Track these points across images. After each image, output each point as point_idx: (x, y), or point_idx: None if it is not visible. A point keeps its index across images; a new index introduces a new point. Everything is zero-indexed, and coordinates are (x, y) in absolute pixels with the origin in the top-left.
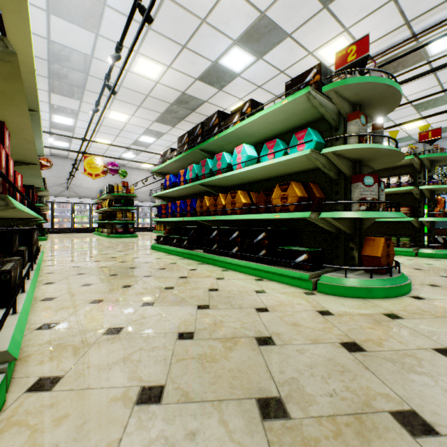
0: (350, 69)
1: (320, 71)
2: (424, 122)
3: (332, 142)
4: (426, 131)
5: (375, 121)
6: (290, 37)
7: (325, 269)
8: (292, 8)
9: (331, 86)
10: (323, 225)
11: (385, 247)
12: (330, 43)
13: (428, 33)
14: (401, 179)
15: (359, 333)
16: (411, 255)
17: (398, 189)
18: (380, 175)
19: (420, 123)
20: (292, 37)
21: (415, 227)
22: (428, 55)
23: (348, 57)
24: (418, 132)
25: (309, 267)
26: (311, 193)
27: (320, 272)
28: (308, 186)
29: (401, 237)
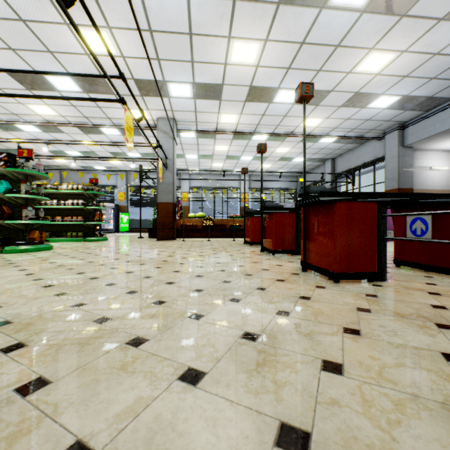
0: (26, 158)
1: (8, 156)
2: (121, 162)
3: (17, 188)
4: (93, 179)
5: (89, 153)
6: (1, 89)
7: (11, 245)
8: (0, 79)
9: (11, 169)
10: (9, 226)
11: (39, 234)
12: (38, 105)
13: (97, 127)
14: (79, 201)
15: (10, 257)
16: (83, 241)
17: (77, 207)
18: (72, 197)
19: (119, 162)
20: (3, 90)
21: (89, 227)
22: (105, 133)
23: (24, 154)
24: (120, 166)
25: (1, 244)
26: (4, 210)
27: (7, 246)
28: (2, 207)
29: (79, 232)
